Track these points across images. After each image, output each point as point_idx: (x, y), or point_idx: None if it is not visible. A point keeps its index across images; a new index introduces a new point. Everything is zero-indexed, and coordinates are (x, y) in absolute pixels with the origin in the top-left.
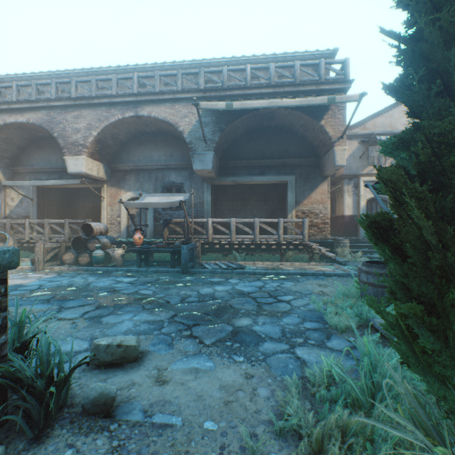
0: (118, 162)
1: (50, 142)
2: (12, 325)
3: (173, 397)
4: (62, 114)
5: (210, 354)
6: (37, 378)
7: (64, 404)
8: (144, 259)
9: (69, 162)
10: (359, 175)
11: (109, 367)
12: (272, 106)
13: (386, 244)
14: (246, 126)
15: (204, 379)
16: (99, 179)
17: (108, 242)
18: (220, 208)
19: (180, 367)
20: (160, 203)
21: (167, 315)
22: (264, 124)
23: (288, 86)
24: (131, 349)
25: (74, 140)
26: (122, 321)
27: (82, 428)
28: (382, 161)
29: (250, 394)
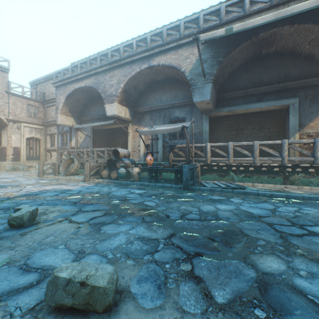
0: (138, 107)
1: (99, 99)
2: None
3: None
4: (103, 77)
5: None
6: None
7: None
8: (154, 177)
9: (107, 108)
10: None
11: (69, 314)
12: (279, 17)
13: None
14: (243, 57)
15: None
16: (126, 120)
17: (129, 163)
18: (215, 138)
19: None
20: (165, 130)
21: (164, 233)
22: (262, 52)
23: None
24: (99, 293)
25: (110, 93)
26: (117, 233)
27: None
28: None
29: None
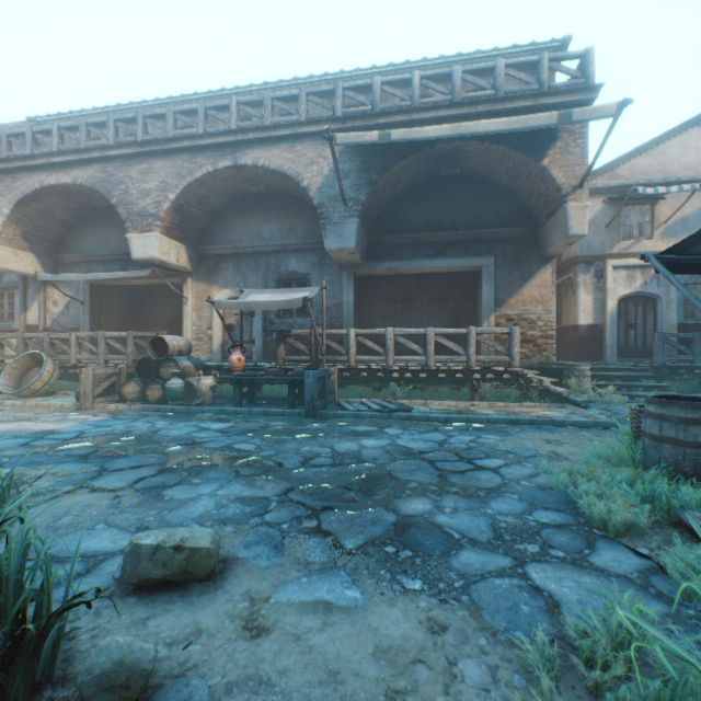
0: (208, 243)
1: (108, 215)
2: None
3: (277, 672)
4: (123, 169)
5: (353, 571)
6: None
7: (46, 678)
8: (247, 395)
9: (134, 243)
10: (605, 256)
11: (159, 590)
12: (459, 134)
13: None
14: (411, 177)
15: (342, 630)
16: (179, 270)
17: (191, 367)
18: (367, 315)
19: (295, 597)
20: (271, 302)
21: (276, 488)
22: (441, 173)
23: (484, 103)
24: (202, 555)
25: (141, 208)
26: (197, 497)
27: None
28: (647, 231)
29: (443, 676)
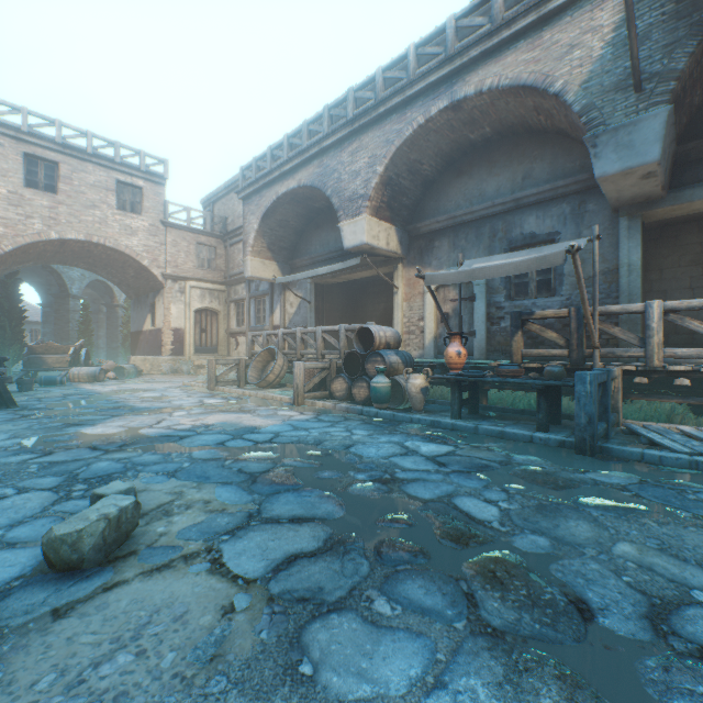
0: (419, 220)
1: (328, 215)
2: None
3: None
4: (336, 157)
5: None
6: None
7: None
8: (467, 402)
9: (344, 231)
10: None
11: None
12: None
13: None
14: None
15: None
16: (389, 256)
17: (398, 363)
18: (656, 288)
19: None
20: (507, 265)
21: None
22: None
23: None
24: None
25: (351, 192)
26: None
27: None
28: None
29: None
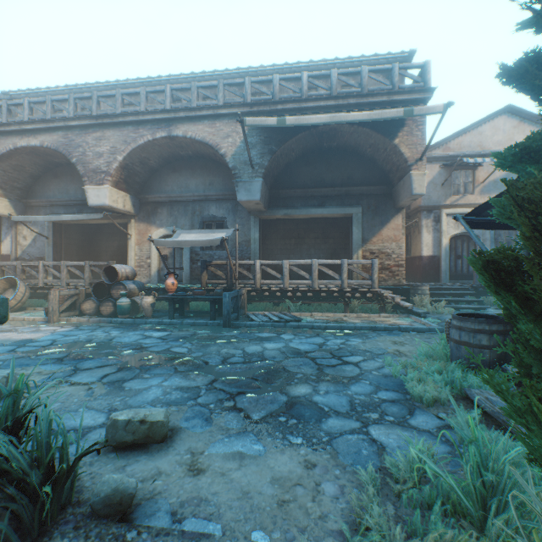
0: (148, 192)
1: (68, 170)
2: (5, 395)
3: (211, 494)
4: (81, 136)
5: (258, 433)
6: (32, 468)
7: (68, 501)
8: (178, 309)
9: (90, 193)
10: (440, 206)
11: (130, 449)
12: (334, 122)
13: (509, 293)
14: (301, 148)
15: (251, 469)
16: (125, 213)
17: (135, 289)
18: (269, 248)
19: (221, 450)
20: (197, 241)
21: (205, 380)
22: (323, 145)
23: (353, 97)
24: (158, 426)
25: (95, 166)
26: (149, 387)
27: (89, 537)
28: (470, 188)
29: (312, 492)
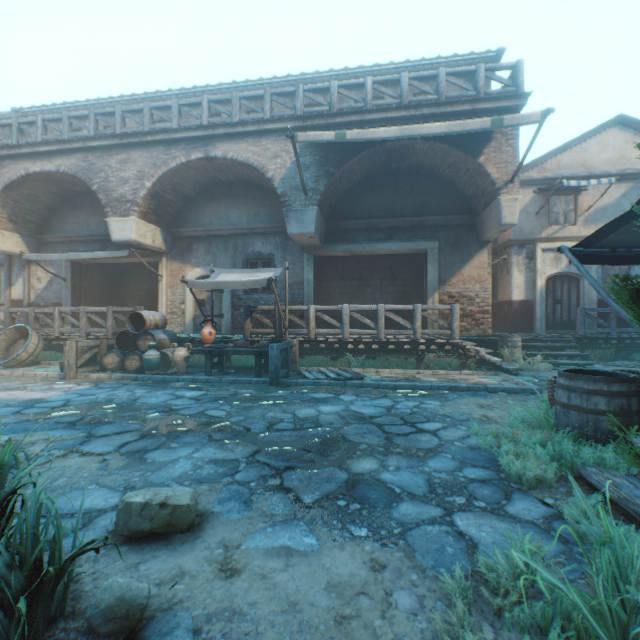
0: (181, 226)
1: (89, 199)
2: None
3: (247, 604)
4: (103, 159)
5: (310, 521)
6: (10, 569)
7: (59, 612)
8: (217, 364)
9: (113, 226)
10: (535, 240)
11: (147, 541)
12: (405, 135)
13: None
14: (365, 170)
15: (301, 570)
16: (155, 250)
17: (166, 339)
18: (326, 291)
19: (262, 544)
20: (239, 282)
21: (245, 451)
22: (391, 166)
23: (428, 106)
24: (183, 511)
25: (120, 194)
26: (176, 460)
27: None
28: (571, 218)
29: (381, 604)
